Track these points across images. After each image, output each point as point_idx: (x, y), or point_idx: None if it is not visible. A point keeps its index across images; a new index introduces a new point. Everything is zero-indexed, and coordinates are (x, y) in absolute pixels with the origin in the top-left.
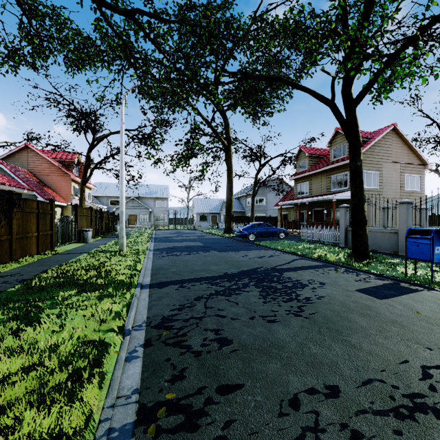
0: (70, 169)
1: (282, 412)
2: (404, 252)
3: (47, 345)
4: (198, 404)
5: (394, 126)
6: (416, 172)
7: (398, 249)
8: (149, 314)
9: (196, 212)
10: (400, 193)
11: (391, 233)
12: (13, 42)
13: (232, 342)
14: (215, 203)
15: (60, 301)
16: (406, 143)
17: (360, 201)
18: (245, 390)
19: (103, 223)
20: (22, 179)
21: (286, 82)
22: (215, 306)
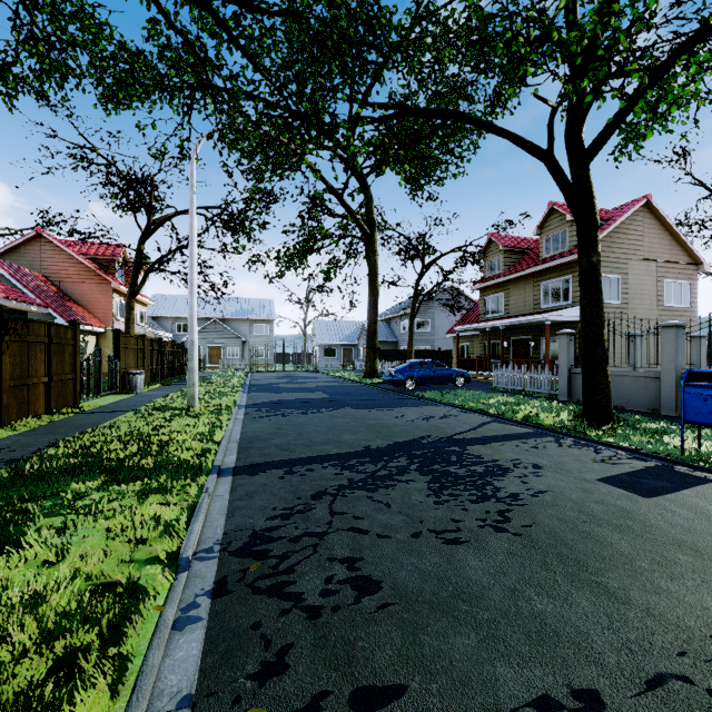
0: (111, 272)
1: None
2: (671, 410)
3: (25, 594)
4: None
5: (647, 200)
6: (684, 276)
7: (660, 405)
8: (228, 526)
9: (319, 342)
10: (657, 311)
11: (648, 378)
12: (5, 54)
13: (380, 587)
14: (349, 328)
15: (70, 501)
16: (667, 228)
17: (597, 324)
18: (408, 700)
19: (164, 360)
20: (30, 289)
21: (470, 121)
22: (349, 511)
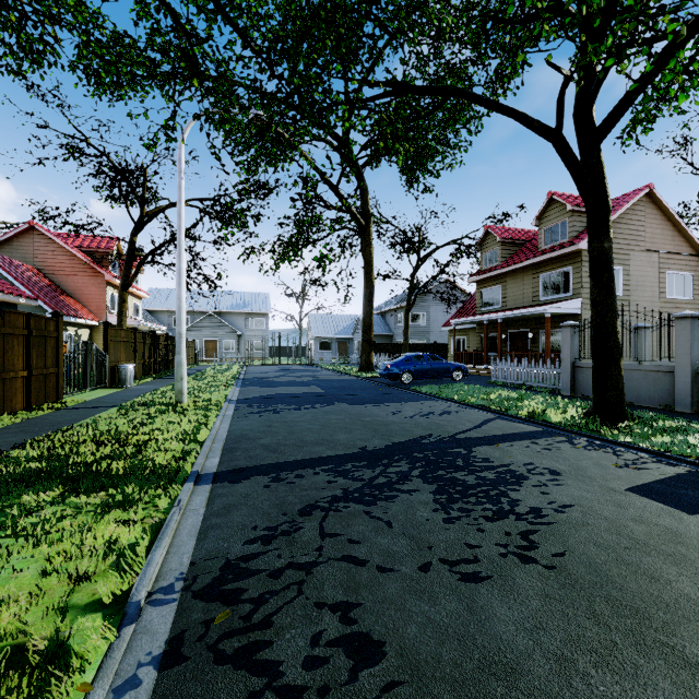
0: (104, 265)
1: None
2: (686, 407)
3: None
4: None
5: (649, 190)
6: (687, 267)
7: (673, 400)
8: (197, 553)
9: (314, 336)
10: (659, 303)
11: (660, 372)
12: None
13: (382, 652)
14: (345, 321)
15: (15, 518)
16: (669, 218)
17: (610, 314)
18: None
19: (158, 354)
20: (20, 281)
21: (472, 98)
22: (342, 533)
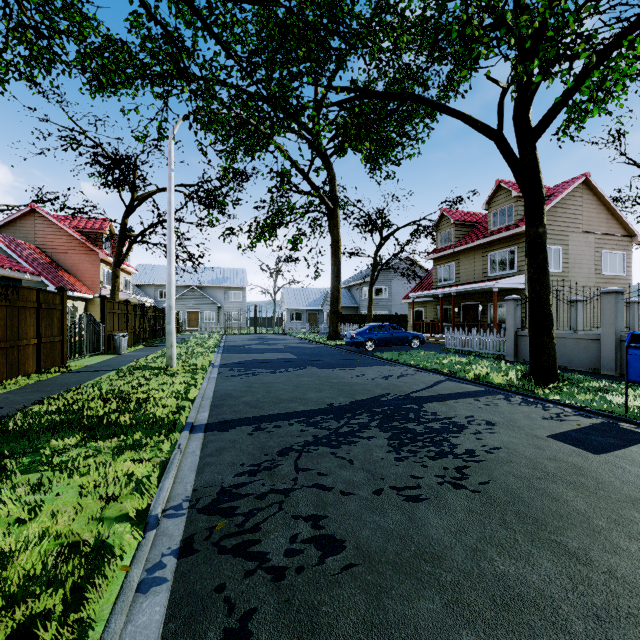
0: (98, 244)
1: None
2: (611, 370)
3: None
4: None
5: (585, 178)
6: (619, 247)
7: (600, 365)
8: (198, 483)
9: (287, 308)
10: (595, 279)
11: (589, 340)
12: None
13: (343, 546)
14: (315, 295)
15: (48, 457)
16: (604, 203)
17: (543, 290)
18: None
19: (147, 324)
20: (24, 259)
21: (425, 103)
22: (313, 468)
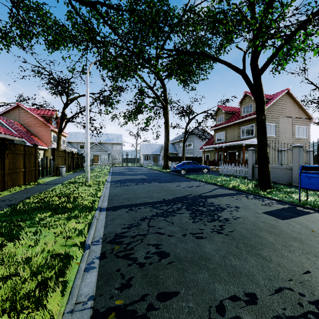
0: (50, 122)
1: (210, 318)
2: (297, 183)
3: (23, 258)
4: (141, 310)
5: (287, 90)
6: (304, 124)
7: (292, 181)
8: (105, 232)
9: (143, 153)
10: (292, 139)
11: (287, 169)
12: (6, 27)
13: (169, 255)
14: (156, 147)
15: (37, 221)
16: (297, 103)
17: (264, 145)
18: (179, 297)
19: (74, 161)
20: (14, 129)
21: (209, 57)
22: (156, 225)
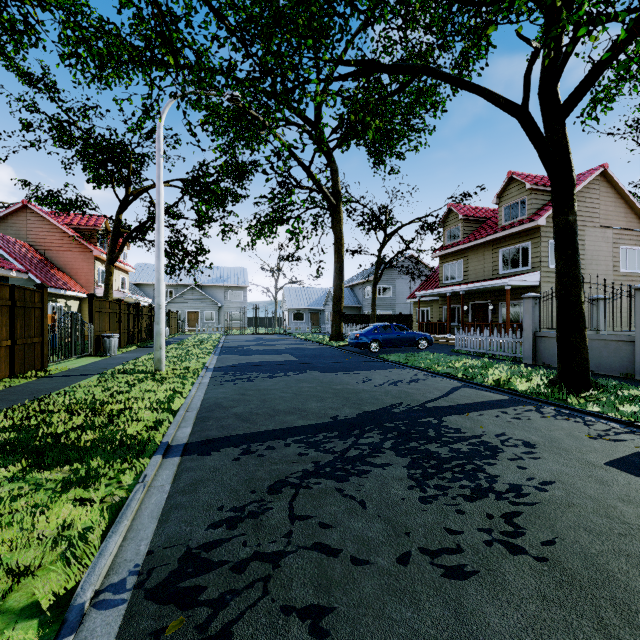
0: (93, 241)
1: None
2: None
3: None
4: None
5: (603, 169)
6: (638, 242)
7: (634, 369)
8: (156, 539)
9: (289, 307)
10: (613, 276)
11: (620, 341)
12: None
13: None
14: (316, 294)
15: None
16: (622, 196)
17: (574, 285)
18: None
19: (142, 324)
20: (13, 256)
21: (440, 76)
22: (313, 514)
